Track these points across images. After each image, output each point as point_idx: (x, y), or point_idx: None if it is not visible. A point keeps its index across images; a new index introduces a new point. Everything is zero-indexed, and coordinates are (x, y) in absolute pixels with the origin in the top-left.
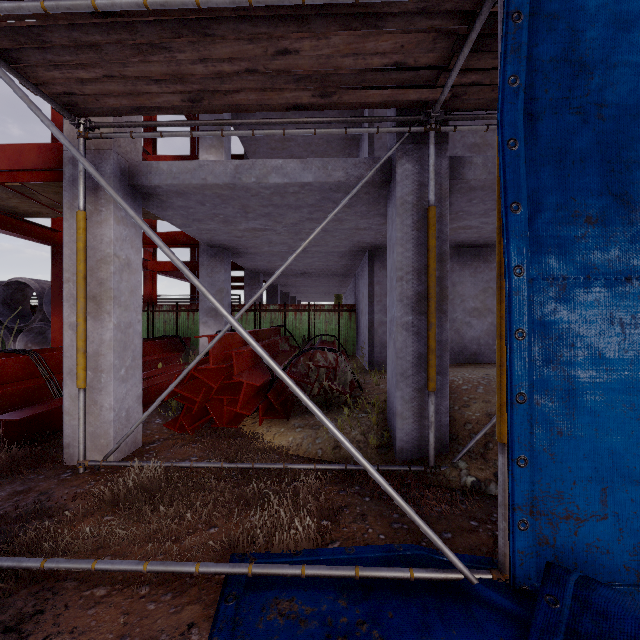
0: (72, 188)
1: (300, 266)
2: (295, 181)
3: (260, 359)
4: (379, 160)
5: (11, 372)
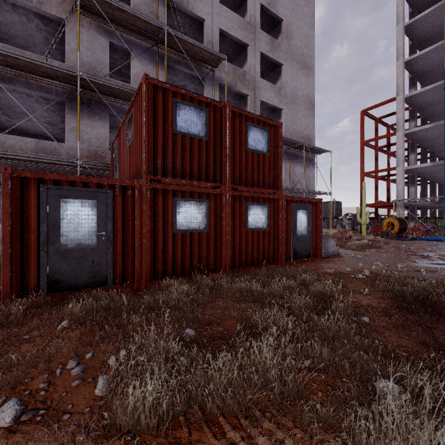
0: (397, 207)
1: (440, 207)
2: (429, 204)
3: (424, 228)
4: (443, 201)
5: (381, 228)
